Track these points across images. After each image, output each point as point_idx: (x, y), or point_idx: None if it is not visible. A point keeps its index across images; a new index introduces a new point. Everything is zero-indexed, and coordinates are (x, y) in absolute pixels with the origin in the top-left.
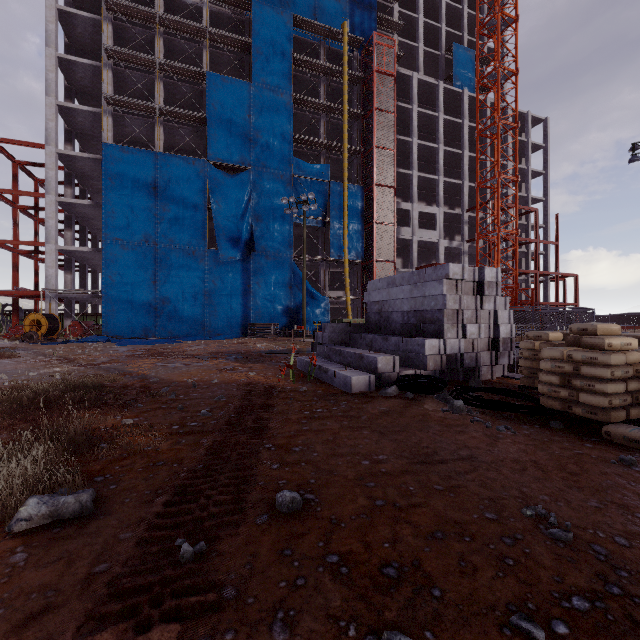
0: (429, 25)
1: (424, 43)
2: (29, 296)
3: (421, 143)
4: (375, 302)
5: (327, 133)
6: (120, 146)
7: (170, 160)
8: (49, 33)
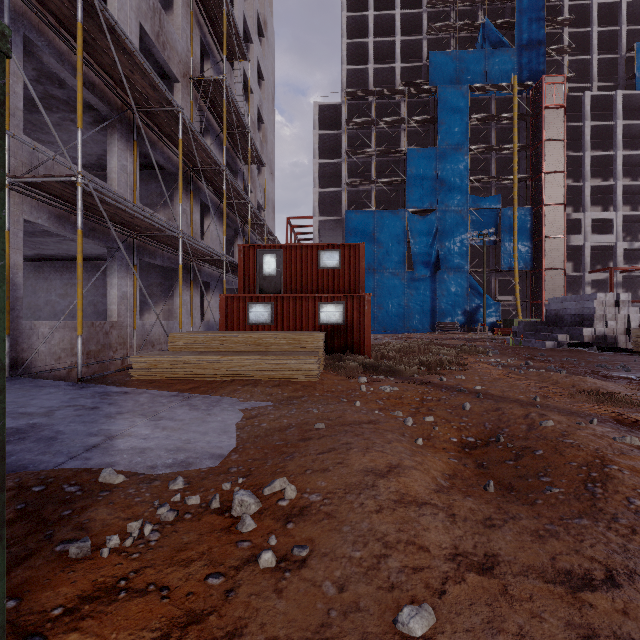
0: (605, 32)
1: (599, 47)
2: None
3: (594, 154)
4: (553, 309)
5: (496, 165)
6: (354, 211)
7: (383, 214)
8: (315, 150)
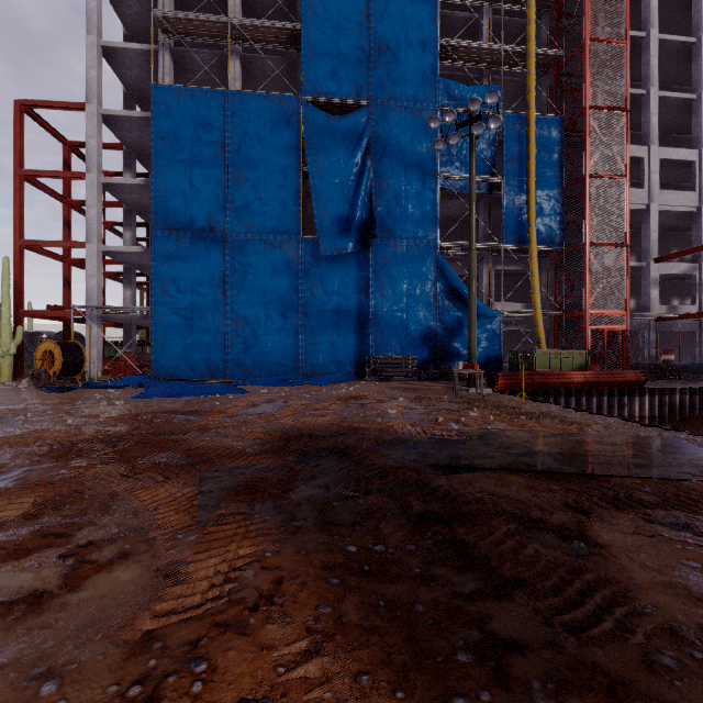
0: None
1: None
2: (82, 320)
3: (664, 38)
4: None
5: None
6: (175, 87)
7: (246, 101)
8: None
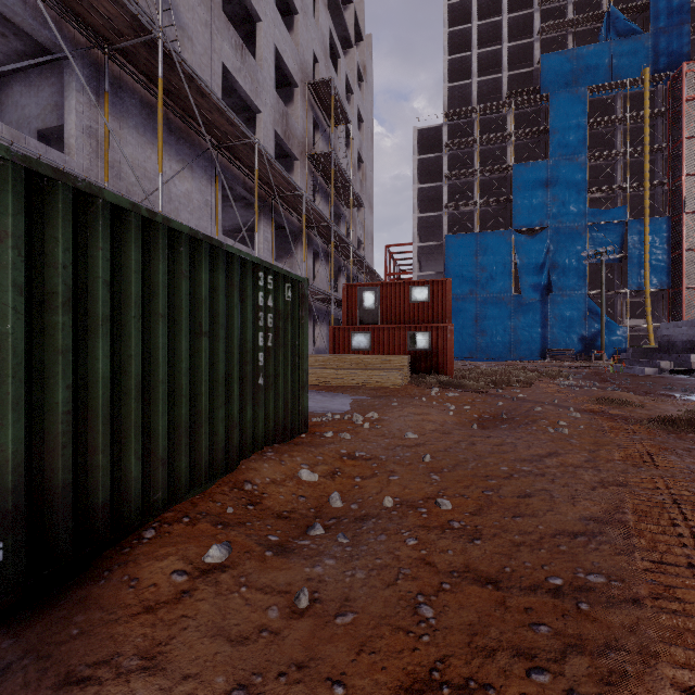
0: None
1: None
2: None
3: None
4: (665, 335)
5: (624, 170)
6: (455, 235)
7: (486, 236)
8: (414, 176)
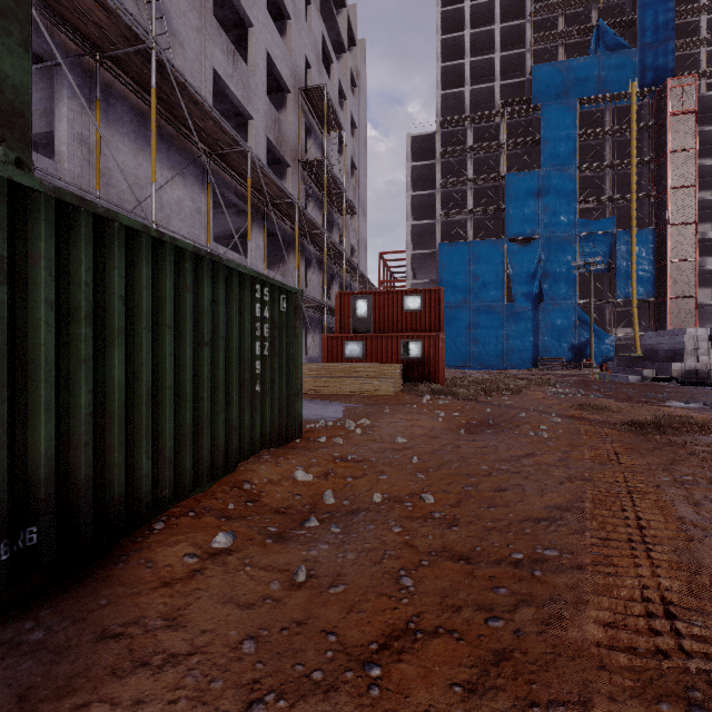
0: None
1: None
2: None
3: None
4: (648, 344)
5: (612, 182)
6: (449, 243)
7: (479, 245)
8: (408, 183)
